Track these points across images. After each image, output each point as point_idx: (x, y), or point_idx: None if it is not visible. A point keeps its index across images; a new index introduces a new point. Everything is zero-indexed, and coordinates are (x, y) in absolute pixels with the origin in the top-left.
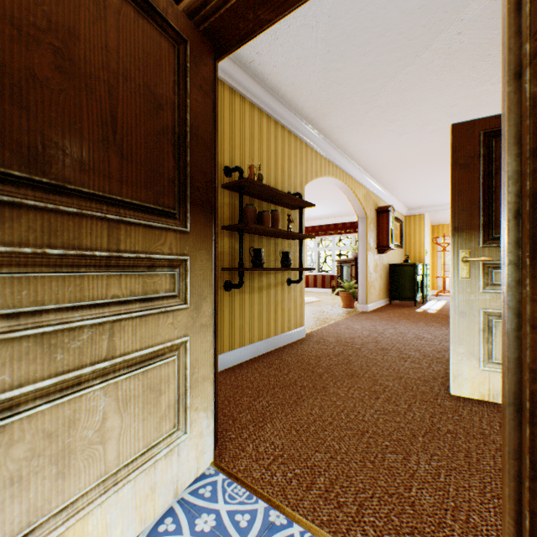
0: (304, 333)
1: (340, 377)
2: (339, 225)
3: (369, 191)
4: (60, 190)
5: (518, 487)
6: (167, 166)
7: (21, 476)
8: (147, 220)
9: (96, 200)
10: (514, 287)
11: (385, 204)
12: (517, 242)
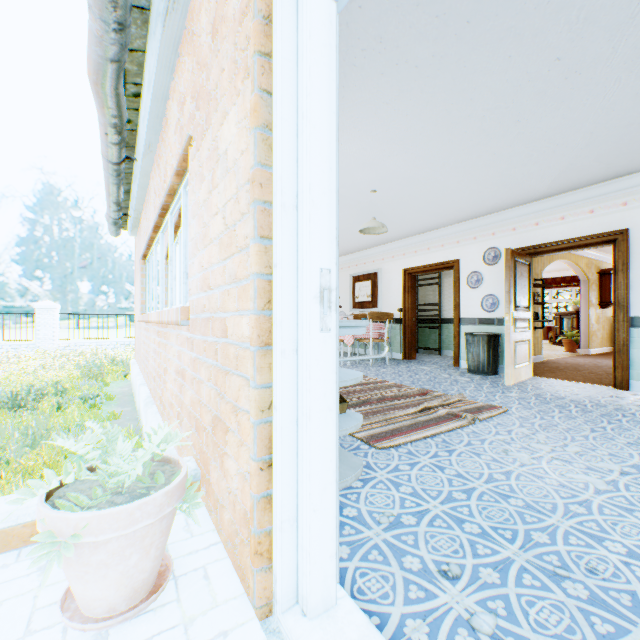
0: (541, 359)
1: (571, 370)
2: (556, 279)
3: (590, 259)
4: (519, 307)
5: (613, 355)
6: (527, 297)
7: (518, 354)
8: (525, 310)
9: (521, 308)
10: (613, 324)
11: (608, 264)
12: (613, 317)
